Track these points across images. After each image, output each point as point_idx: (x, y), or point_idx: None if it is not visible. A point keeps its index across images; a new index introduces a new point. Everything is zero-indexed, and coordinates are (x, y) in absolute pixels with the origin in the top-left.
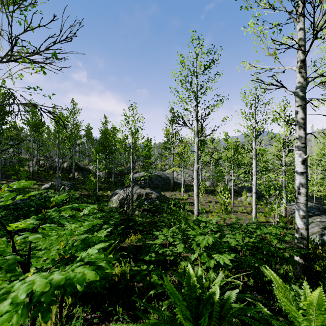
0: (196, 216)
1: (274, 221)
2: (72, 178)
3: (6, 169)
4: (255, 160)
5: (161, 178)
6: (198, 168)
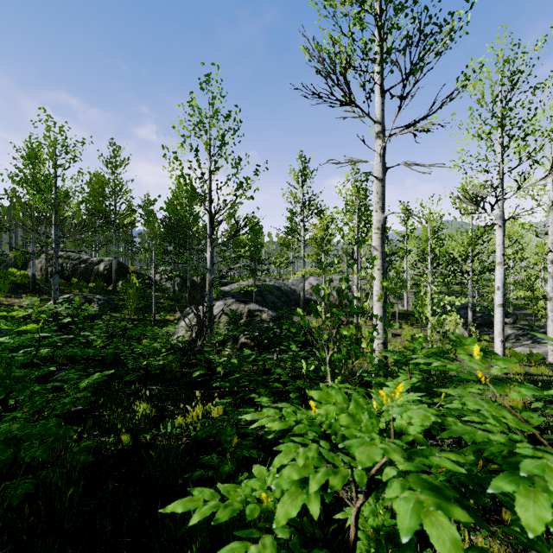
0: (379, 353)
1: (541, 373)
2: (112, 291)
3: None
4: (502, 229)
5: (280, 291)
6: (384, 223)
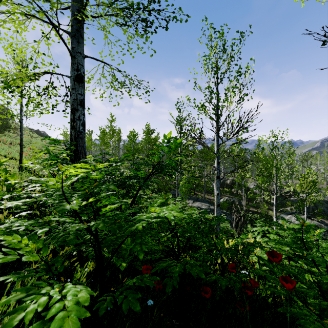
0: None
1: None
2: (234, 193)
3: (196, 184)
4: None
5: None
6: None
